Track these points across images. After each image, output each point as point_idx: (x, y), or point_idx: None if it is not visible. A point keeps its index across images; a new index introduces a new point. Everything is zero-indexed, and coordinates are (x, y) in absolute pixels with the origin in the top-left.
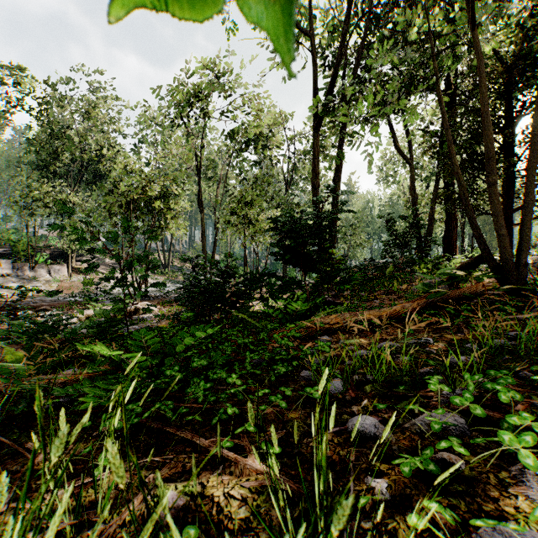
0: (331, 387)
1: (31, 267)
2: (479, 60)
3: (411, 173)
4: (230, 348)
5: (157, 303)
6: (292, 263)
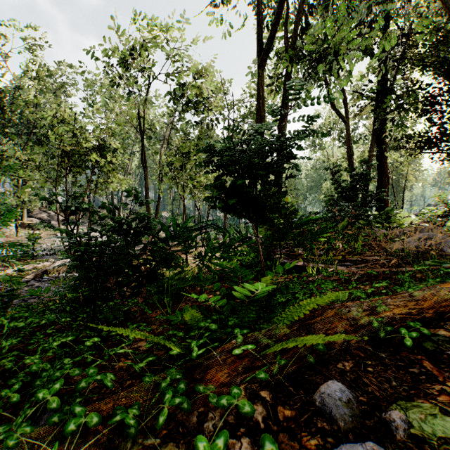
0: None
1: None
2: None
3: (347, 131)
4: None
5: None
6: (237, 212)
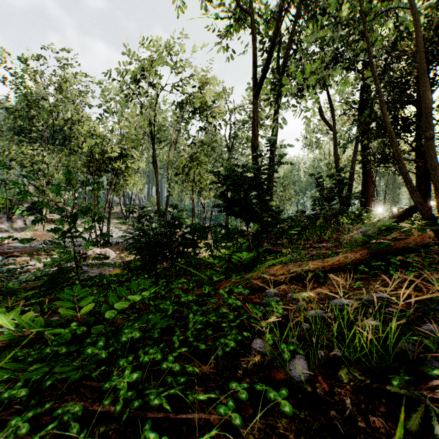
0: (294, 372)
1: (9, 218)
2: (416, 19)
3: (334, 138)
4: (172, 308)
5: (117, 249)
6: (235, 214)
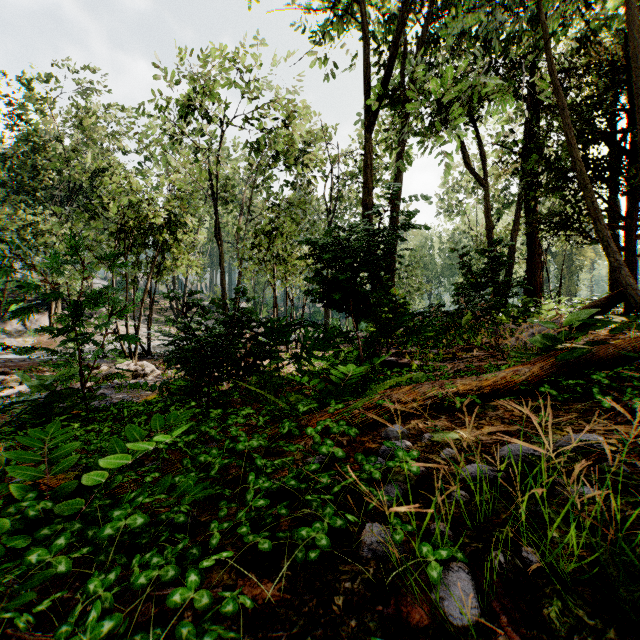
0: (450, 605)
1: None
2: None
3: (485, 198)
4: (219, 462)
5: (161, 362)
6: (337, 306)
